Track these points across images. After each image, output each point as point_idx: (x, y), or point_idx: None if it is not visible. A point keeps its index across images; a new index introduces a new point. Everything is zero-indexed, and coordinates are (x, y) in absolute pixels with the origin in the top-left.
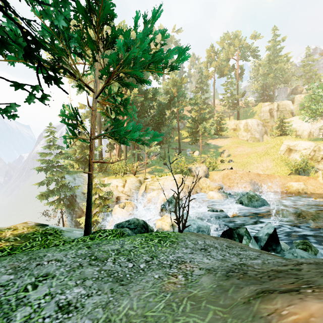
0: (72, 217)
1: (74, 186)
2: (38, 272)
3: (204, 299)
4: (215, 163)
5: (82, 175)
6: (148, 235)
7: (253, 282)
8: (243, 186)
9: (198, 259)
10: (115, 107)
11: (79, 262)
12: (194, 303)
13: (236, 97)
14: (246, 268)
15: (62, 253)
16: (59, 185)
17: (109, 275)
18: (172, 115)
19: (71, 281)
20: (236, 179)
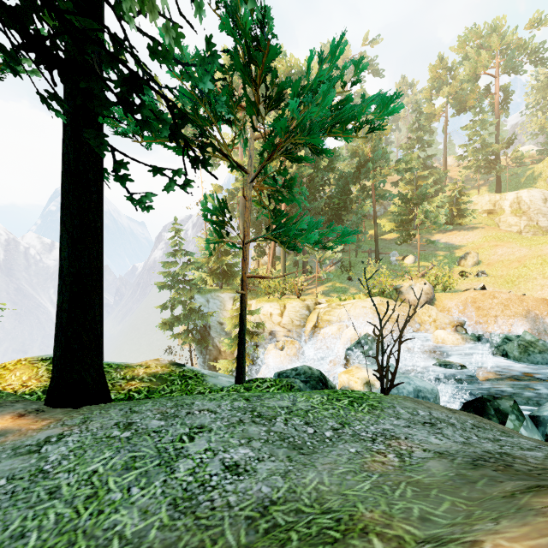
0: (204, 359)
1: (207, 312)
2: (191, 422)
3: (435, 487)
4: (447, 277)
5: (218, 295)
6: (330, 392)
7: (523, 478)
8: (508, 323)
9: (419, 437)
10: (276, 192)
11: (238, 416)
12: (417, 490)
13: (495, 149)
14: (511, 459)
15: (214, 403)
16: (188, 310)
17: (282, 439)
18: (363, 193)
19: (233, 439)
20: (494, 310)
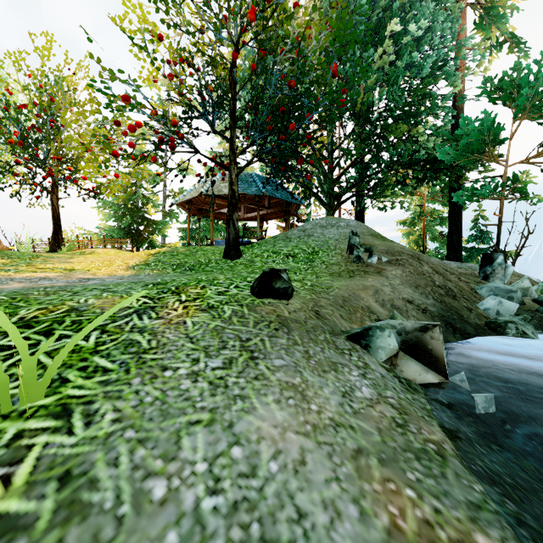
0: None
1: None
2: None
3: None
4: None
5: None
6: None
7: None
8: None
9: None
10: None
11: None
12: None
13: None
14: None
15: None
16: None
17: None
18: None
19: None
20: None
